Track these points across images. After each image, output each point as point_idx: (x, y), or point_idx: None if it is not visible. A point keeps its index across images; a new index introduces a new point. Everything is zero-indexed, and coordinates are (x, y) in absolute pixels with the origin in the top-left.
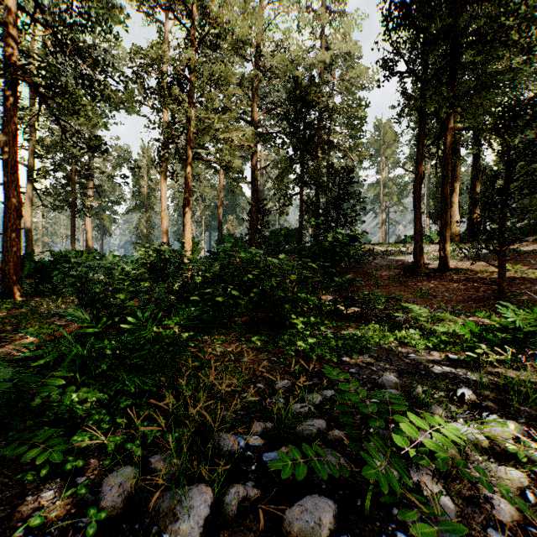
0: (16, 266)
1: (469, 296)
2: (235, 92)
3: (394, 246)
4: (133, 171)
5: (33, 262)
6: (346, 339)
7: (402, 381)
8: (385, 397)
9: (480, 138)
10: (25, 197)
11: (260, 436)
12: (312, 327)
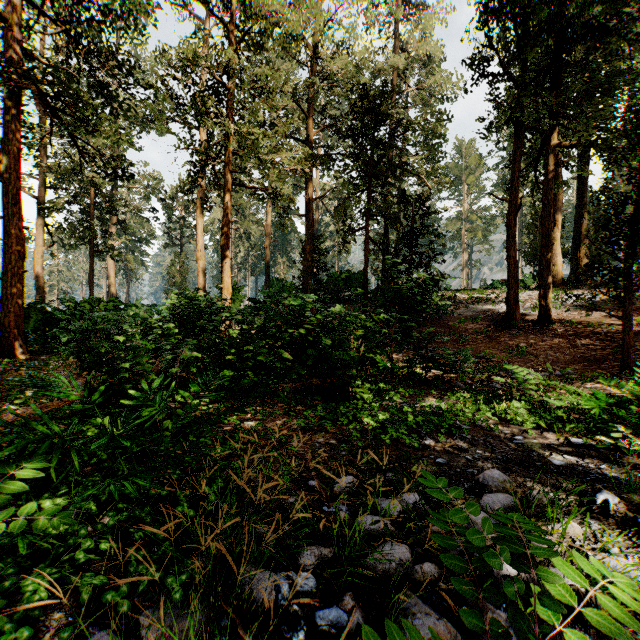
0: (18, 317)
1: (580, 355)
2: (285, 103)
3: (481, 292)
4: (164, 204)
5: (40, 312)
6: (428, 414)
7: (511, 477)
8: (492, 505)
9: (588, 159)
10: (35, 235)
11: (313, 573)
12: (382, 396)
